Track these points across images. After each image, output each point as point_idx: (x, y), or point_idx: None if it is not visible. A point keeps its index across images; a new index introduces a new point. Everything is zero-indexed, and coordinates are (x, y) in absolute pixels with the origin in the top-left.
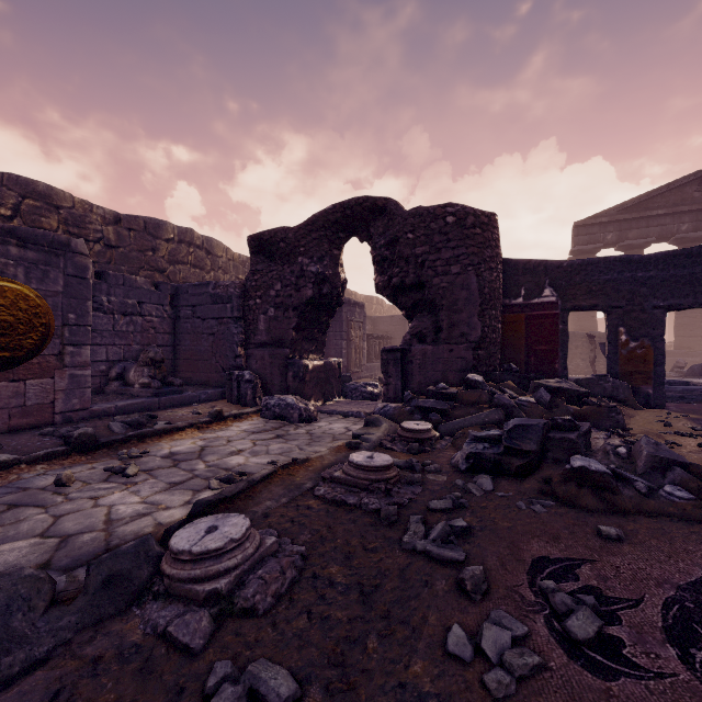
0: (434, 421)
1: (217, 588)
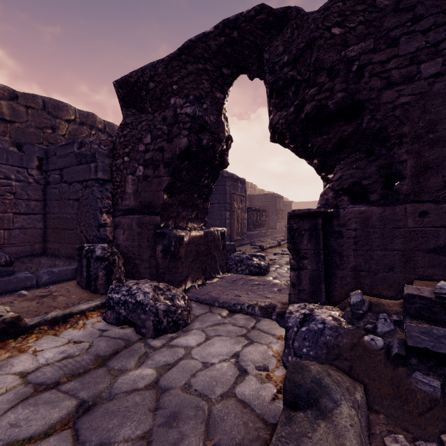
0: None
1: None
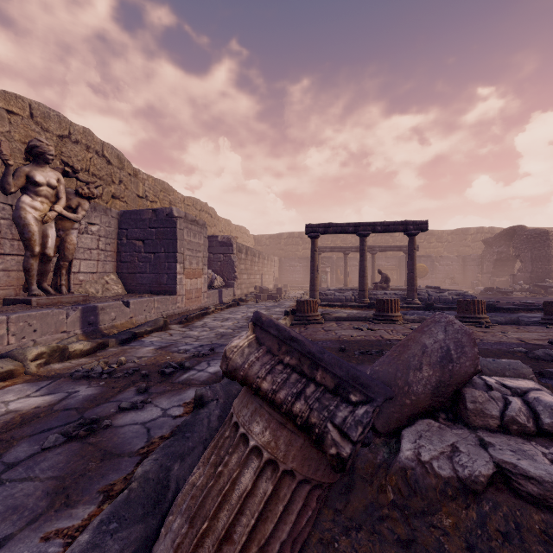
0: None
1: None
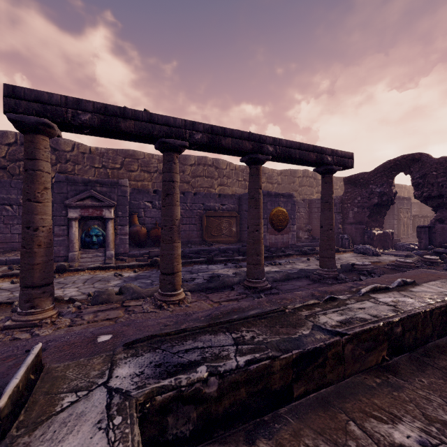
0: (442, 257)
1: (367, 269)
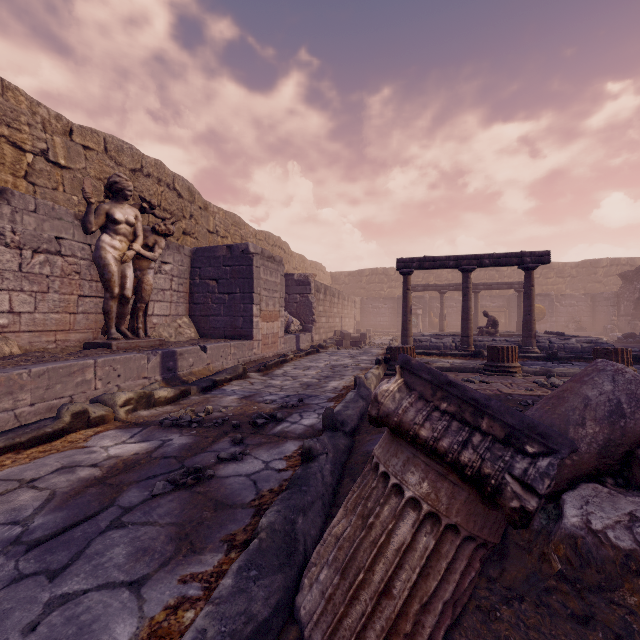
0: None
1: None
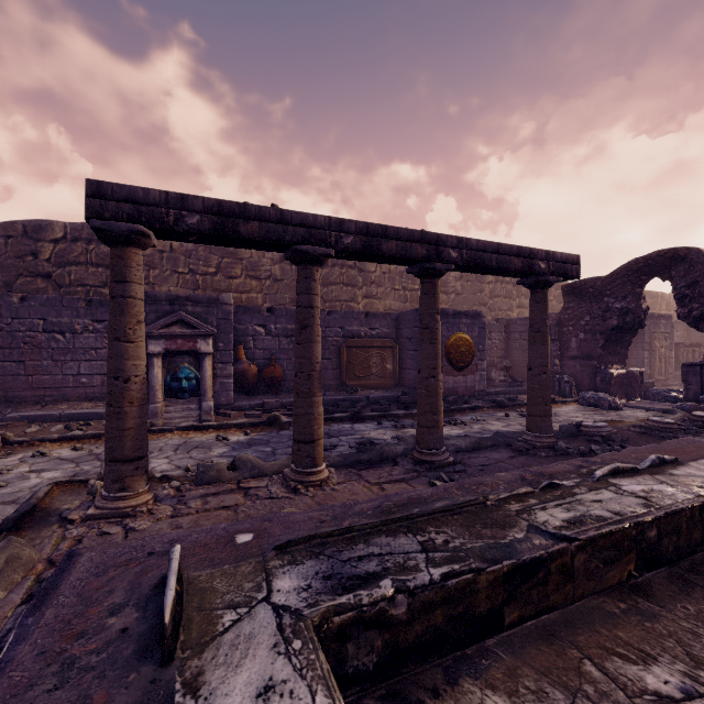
0: None
1: (602, 434)
